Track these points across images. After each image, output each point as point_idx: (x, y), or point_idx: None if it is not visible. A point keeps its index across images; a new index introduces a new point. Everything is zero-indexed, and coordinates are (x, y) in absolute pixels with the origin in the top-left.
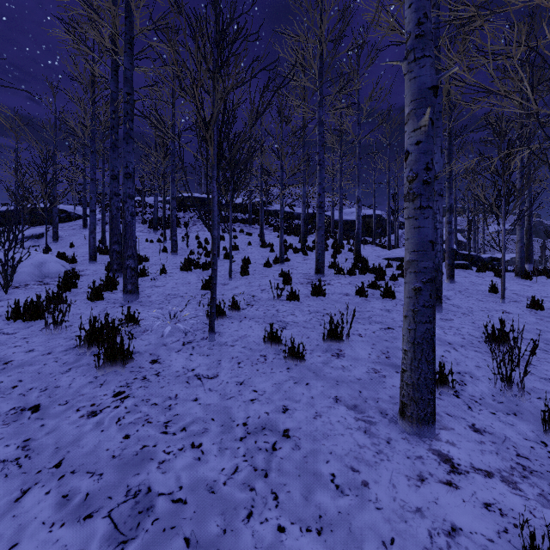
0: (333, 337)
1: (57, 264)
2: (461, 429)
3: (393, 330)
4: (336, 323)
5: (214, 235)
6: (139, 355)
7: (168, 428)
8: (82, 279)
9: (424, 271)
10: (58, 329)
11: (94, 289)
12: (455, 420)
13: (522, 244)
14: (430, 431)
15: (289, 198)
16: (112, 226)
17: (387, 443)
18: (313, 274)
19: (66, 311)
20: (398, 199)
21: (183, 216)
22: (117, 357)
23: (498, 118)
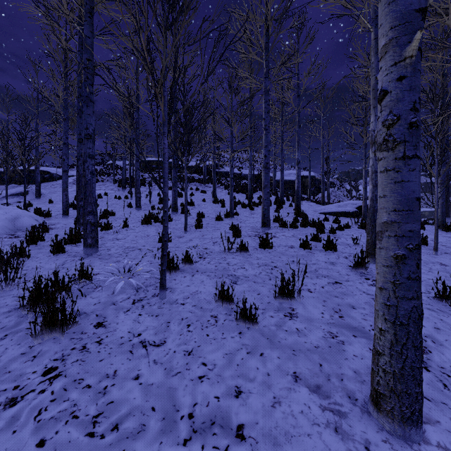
0: (284, 294)
1: (30, 218)
2: (447, 422)
3: (341, 285)
4: (287, 280)
5: (165, 191)
6: (85, 317)
7: (97, 426)
8: (52, 232)
9: (408, 235)
10: (10, 285)
11: (56, 242)
12: (436, 407)
13: (444, 200)
14: (417, 431)
15: (237, 162)
16: (79, 184)
17: (366, 449)
18: (259, 227)
19: (18, 267)
20: (329, 162)
21: (148, 176)
22: (56, 322)
23: (432, 84)
